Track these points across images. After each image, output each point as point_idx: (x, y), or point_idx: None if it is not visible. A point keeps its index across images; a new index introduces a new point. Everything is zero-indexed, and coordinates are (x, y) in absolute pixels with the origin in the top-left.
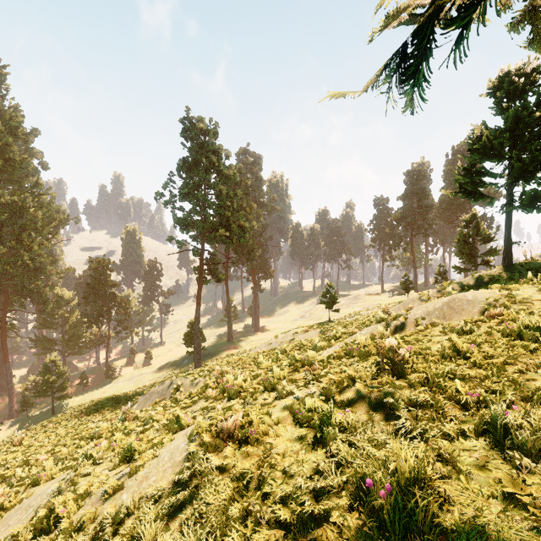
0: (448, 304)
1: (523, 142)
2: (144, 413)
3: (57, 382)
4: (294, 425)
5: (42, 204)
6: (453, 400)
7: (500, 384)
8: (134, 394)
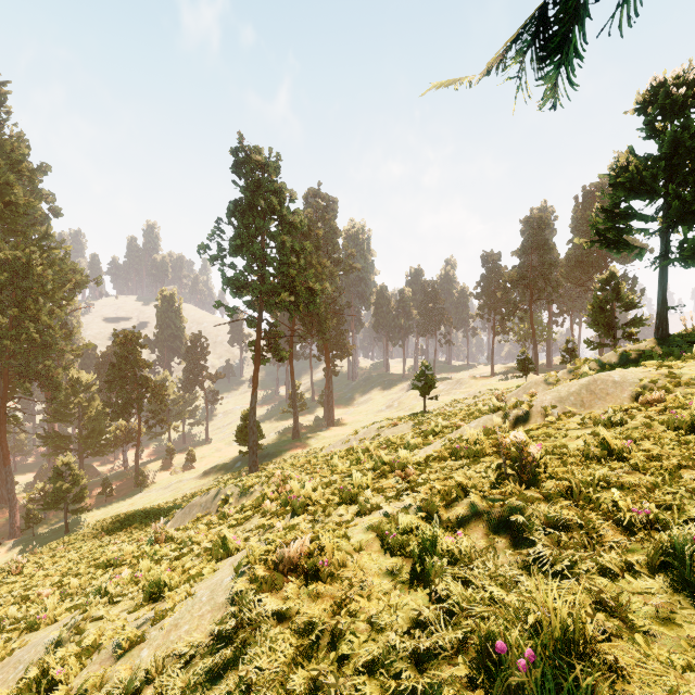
0: (587, 387)
1: (683, 174)
2: (182, 533)
3: (71, 491)
4: (383, 553)
5: (53, 260)
6: (610, 518)
7: (677, 495)
8: (171, 506)
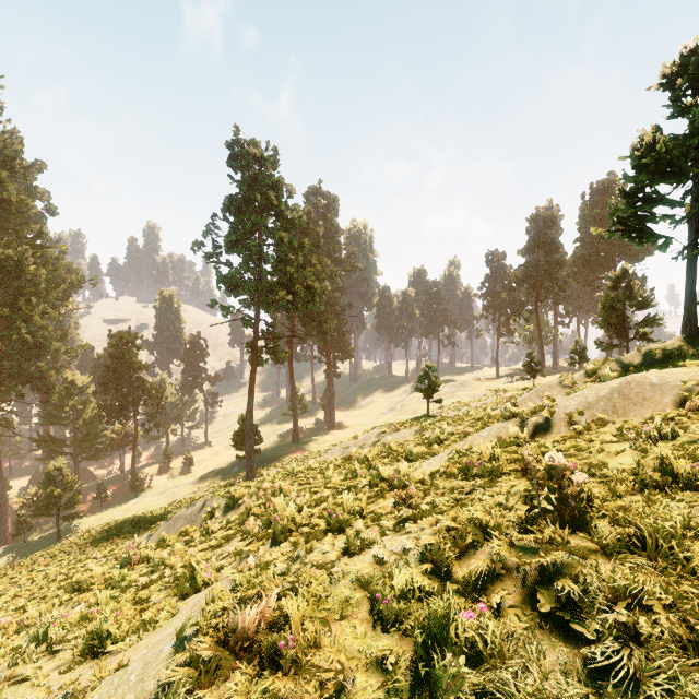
0: (619, 391)
1: None
2: (162, 550)
3: (63, 497)
4: (372, 625)
5: (47, 260)
6: None
7: None
8: (163, 515)
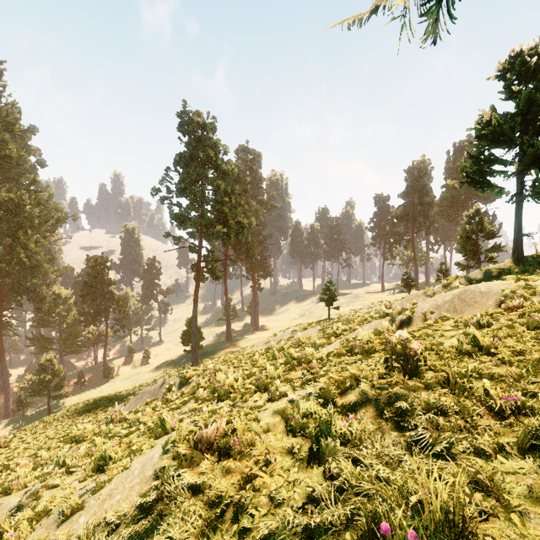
0: (459, 297)
1: (535, 127)
2: (134, 414)
3: (52, 381)
4: (286, 434)
5: (39, 201)
6: (482, 404)
7: None
8: (130, 393)
